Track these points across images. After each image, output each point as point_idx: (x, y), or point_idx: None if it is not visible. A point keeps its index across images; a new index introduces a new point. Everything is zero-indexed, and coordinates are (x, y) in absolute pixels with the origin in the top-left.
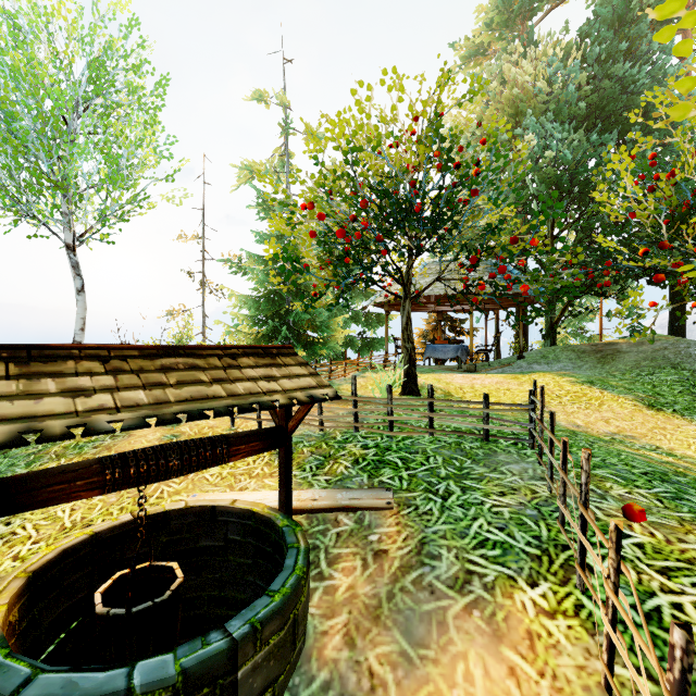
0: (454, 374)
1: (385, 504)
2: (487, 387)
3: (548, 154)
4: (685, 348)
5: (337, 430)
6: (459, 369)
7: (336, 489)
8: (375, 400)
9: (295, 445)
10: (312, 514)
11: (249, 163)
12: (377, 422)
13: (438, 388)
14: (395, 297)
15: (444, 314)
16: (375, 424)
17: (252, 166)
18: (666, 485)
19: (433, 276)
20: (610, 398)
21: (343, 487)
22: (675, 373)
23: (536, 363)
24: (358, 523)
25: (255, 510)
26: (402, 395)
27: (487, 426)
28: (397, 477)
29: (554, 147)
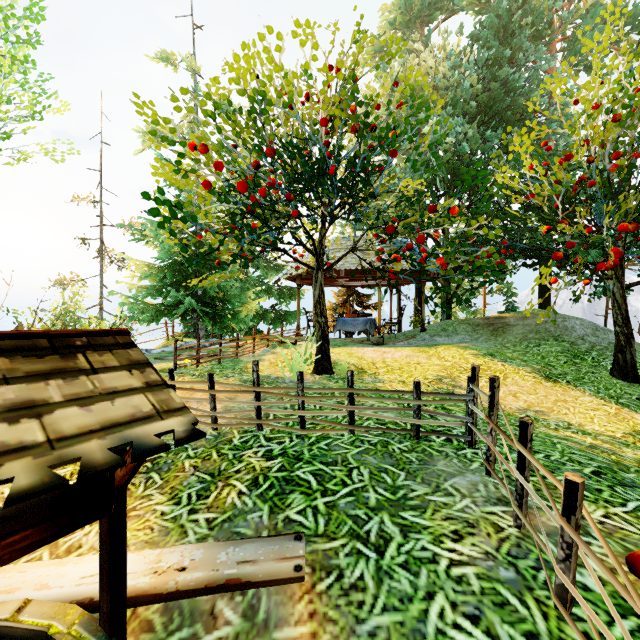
0: (365, 348)
1: (292, 570)
2: (398, 361)
3: (449, 141)
4: (562, 322)
5: (235, 427)
6: (368, 341)
7: (219, 543)
8: (285, 381)
9: (175, 455)
10: (174, 602)
11: (154, 126)
12: (286, 418)
13: (351, 364)
14: (307, 270)
15: (352, 289)
16: (283, 420)
17: (158, 129)
18: (631, 493)
19: (344, 251)
20: (512, 371)
21: (231, 535)
22: (558, 345)
23: (438, 336)
24: (247, 618)
25: (51, 632)
26: (315, 373)
27: (418, 421)
28: (310, 510)
29: (452, 136)
